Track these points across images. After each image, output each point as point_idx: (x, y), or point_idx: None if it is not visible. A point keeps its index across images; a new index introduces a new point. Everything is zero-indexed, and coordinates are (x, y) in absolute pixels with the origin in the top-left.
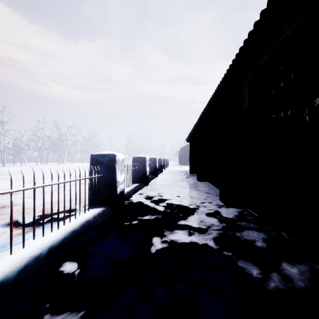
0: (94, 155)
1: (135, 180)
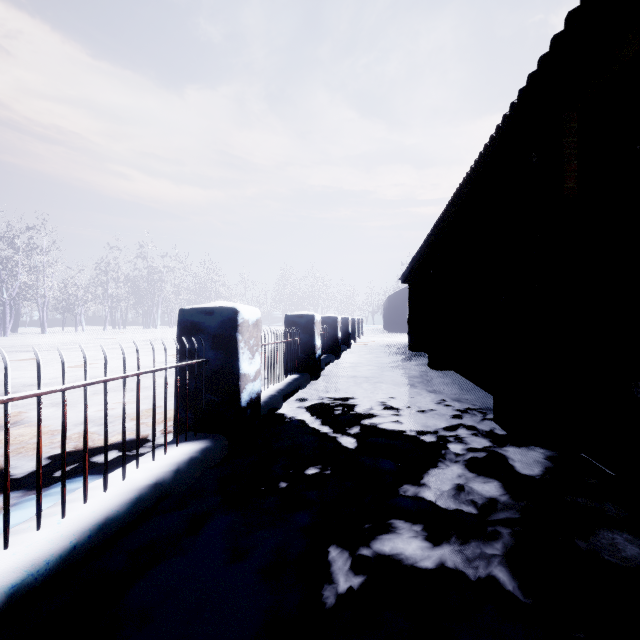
0: (188, 311)
1: (291, 366)
